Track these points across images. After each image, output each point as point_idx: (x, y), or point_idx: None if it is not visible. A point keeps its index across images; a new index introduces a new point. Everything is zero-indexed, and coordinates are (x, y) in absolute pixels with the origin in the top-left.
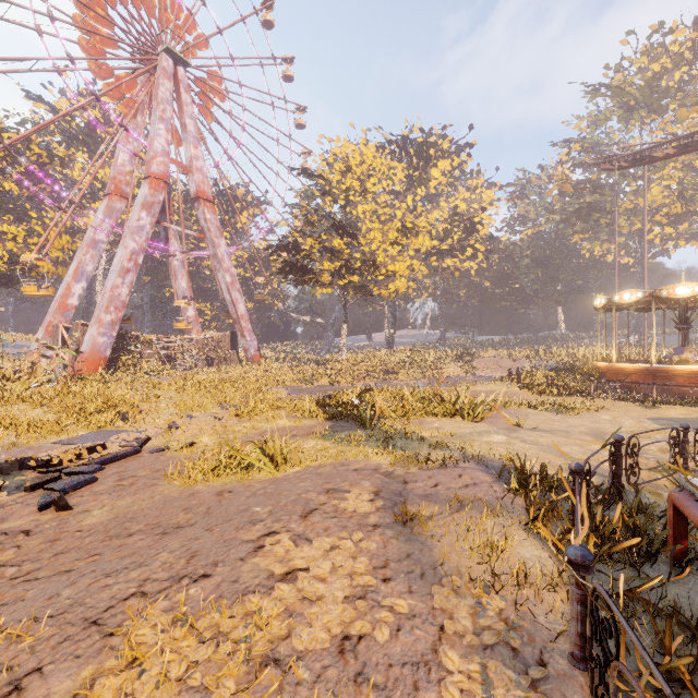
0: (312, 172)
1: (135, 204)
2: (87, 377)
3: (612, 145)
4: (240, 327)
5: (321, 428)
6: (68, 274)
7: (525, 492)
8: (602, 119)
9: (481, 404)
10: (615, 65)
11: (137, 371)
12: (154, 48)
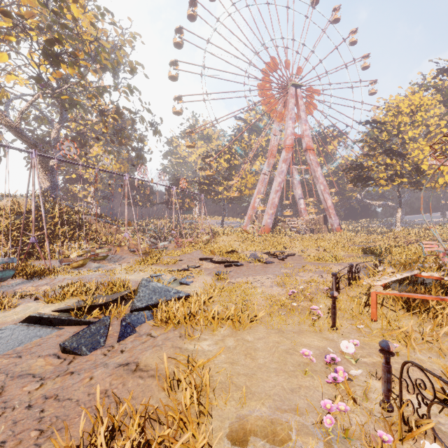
0: (372, 121)
1: (280, 161)
2: (266, 235)
3: None
4: (328, 213)
5: (358, 255)
6: (254, 194)
7: None
8: None
9: None
10: None
11: (281, 234)
12: (286, 86)
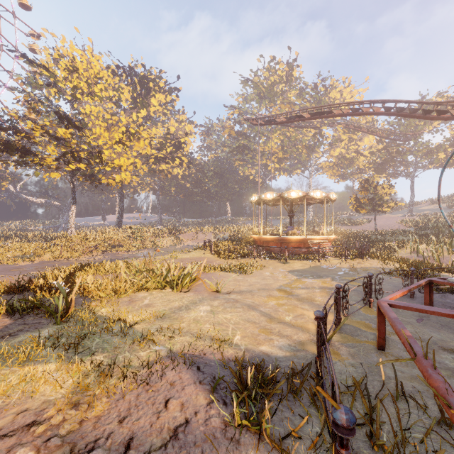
0: (34, 60)
1: None
2: None
3: (253, 115)
4: None
5: None
6: None
7: None
8: (249, 99)
9: (188, 275)
10: (255, 72)
11: None
12: None
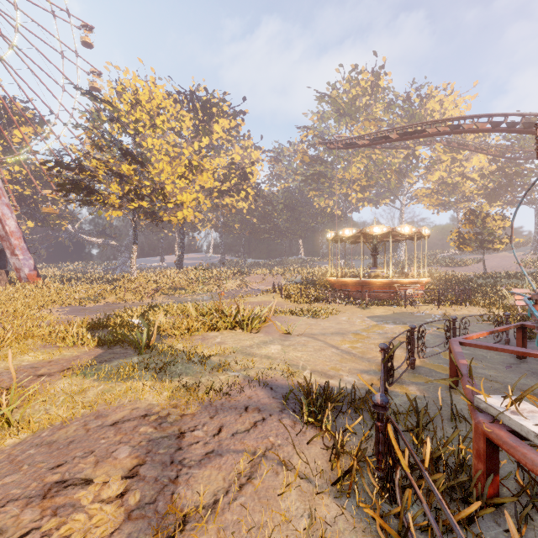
0: (99, 96)
1: None
2: None
3: (331, 136)
4: (9, 245)
5: (85, 358)
6: None
7: (324, 432)
8: (326, 117)
9: (258, 316)
10: (333, 84)
11: None
12: None
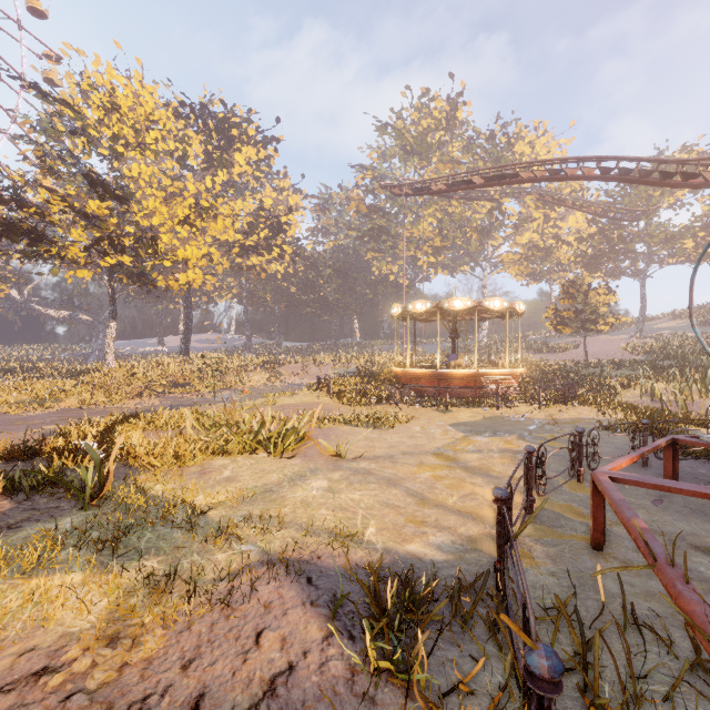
0: (51, 93)
1: None
2: None
3: (395, 180)
4: None
5: None
6: None
7: None
8: (388, 155)
9: (293, 431)
10: (397, 112)
11: None
12: None
